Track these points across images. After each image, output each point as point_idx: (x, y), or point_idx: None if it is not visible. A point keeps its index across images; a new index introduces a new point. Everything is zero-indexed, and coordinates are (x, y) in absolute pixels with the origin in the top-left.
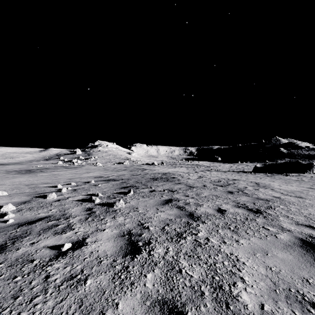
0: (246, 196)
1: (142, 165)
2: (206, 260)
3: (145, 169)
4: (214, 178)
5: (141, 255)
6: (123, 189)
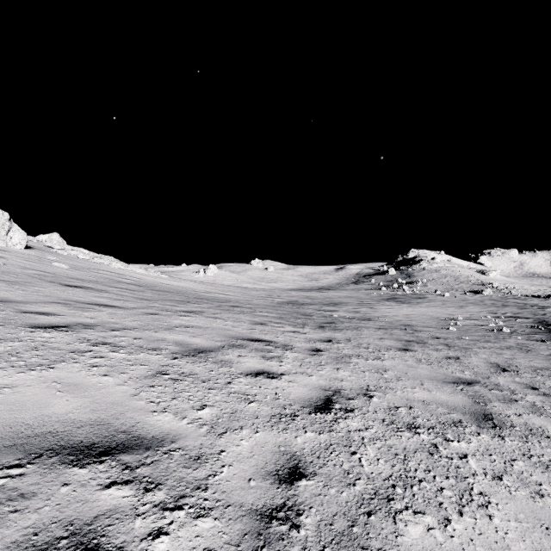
0: None
1: (524, 297)
2: None
3: (542, 307)
4: None
5: None
6: (549, 325)
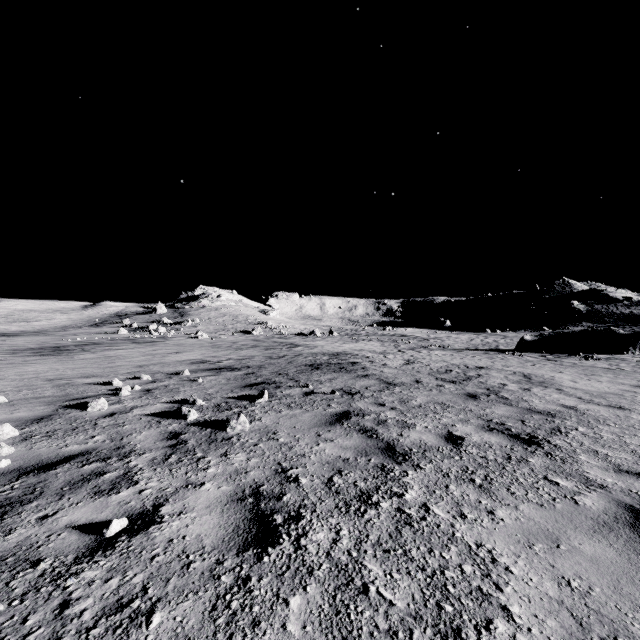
0: (506, 405)
1: (290, 336)
2: (424, 560)
3: (296, 345)
4: (438, 365)
5: (279, 548)
6: (248, 388)
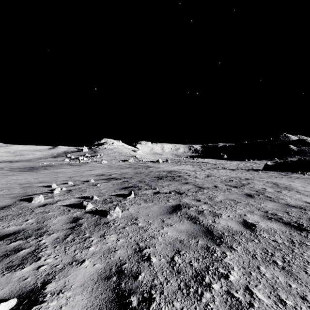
0: (272, 201)
1: (147, 162)
2: None
3: (149, 167)
4: (224, 177)
5: None
6: (123, 190)
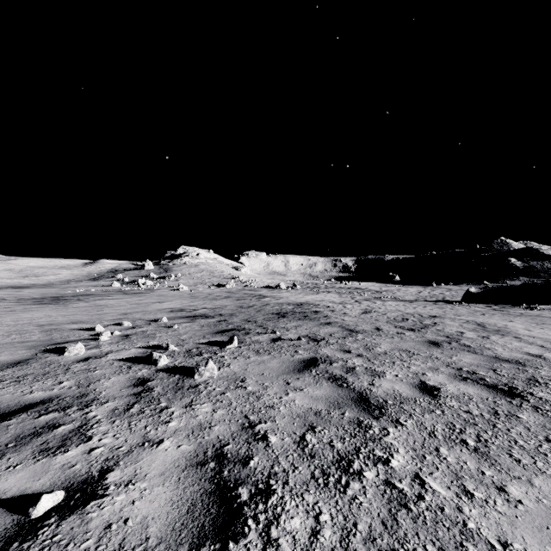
0: (471, 353)
1: (259, 288)
2: None
3: (264, 296)
4: (394, 314)
5: (243, 544)
6: (219, 335)
